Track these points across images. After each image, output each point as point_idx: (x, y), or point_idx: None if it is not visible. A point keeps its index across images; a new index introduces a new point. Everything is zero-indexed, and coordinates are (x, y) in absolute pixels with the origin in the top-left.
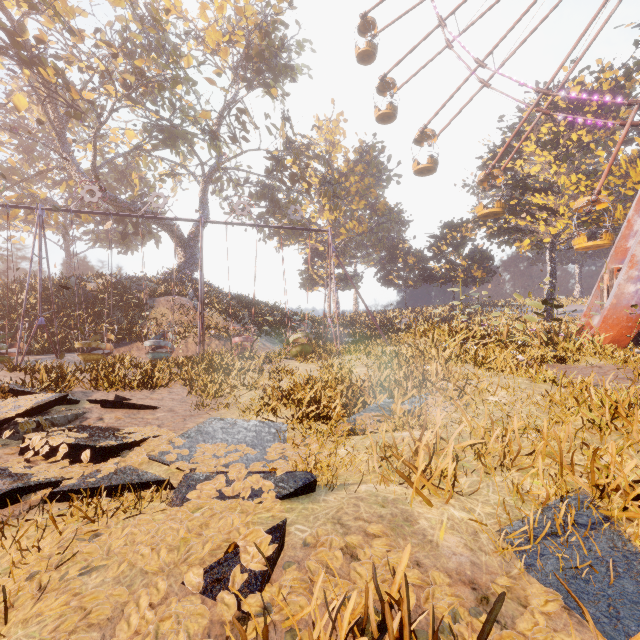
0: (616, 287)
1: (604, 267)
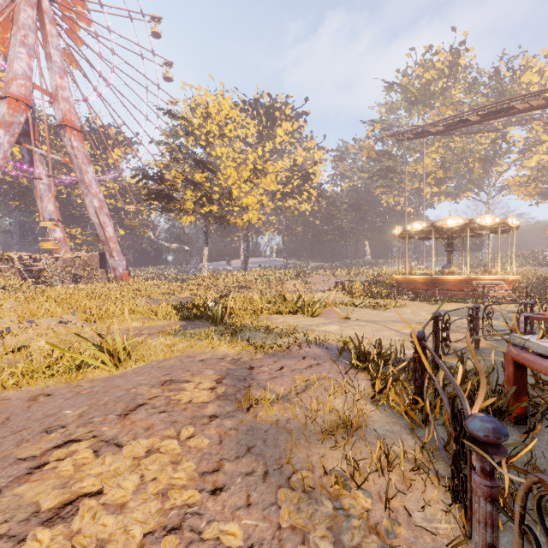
0: None
1: None
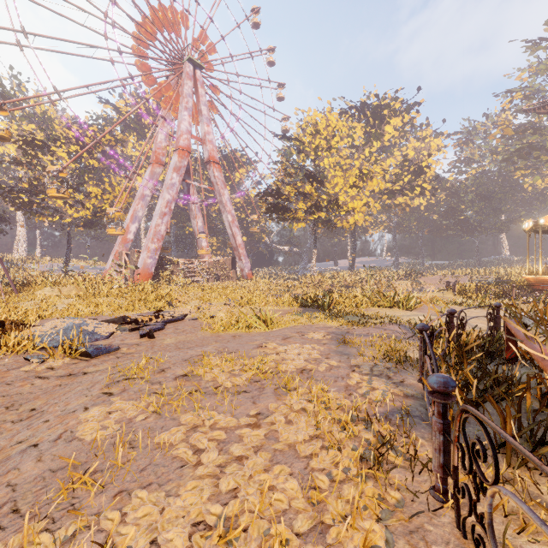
0: (143, 260)
1: (116, 246)
